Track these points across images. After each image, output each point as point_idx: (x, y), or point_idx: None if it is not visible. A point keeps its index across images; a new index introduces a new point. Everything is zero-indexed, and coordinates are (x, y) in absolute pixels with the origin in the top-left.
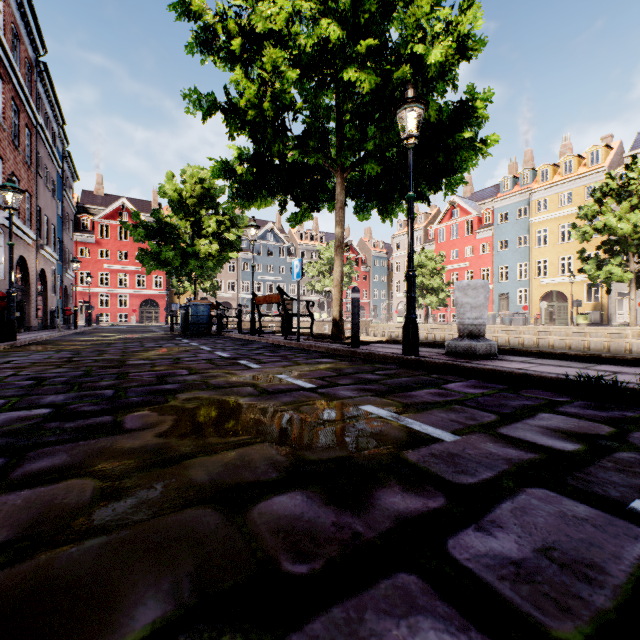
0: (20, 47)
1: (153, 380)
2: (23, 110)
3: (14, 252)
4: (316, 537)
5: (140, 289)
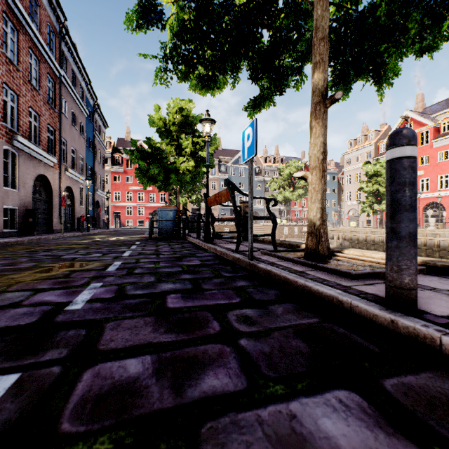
0: (40, 11)
1: None
2: (44, 61)
3: (32, 171)
4: None
5: (151, 203)
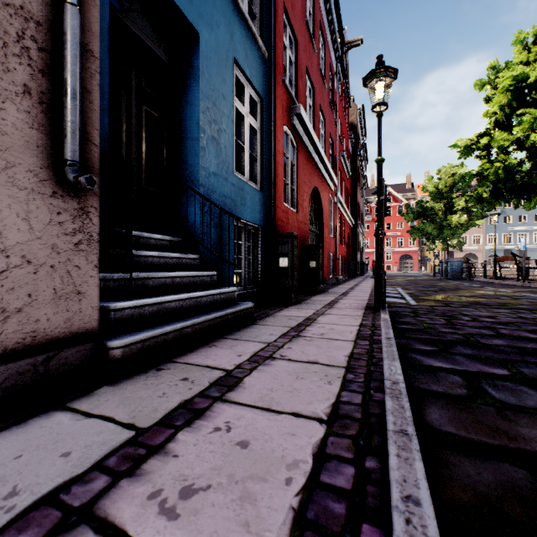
0: (360, 145)
1: (454, 288)
2: (360, 172)
3: (359, 239)
4: (494, 296)
5: (399, 248)
